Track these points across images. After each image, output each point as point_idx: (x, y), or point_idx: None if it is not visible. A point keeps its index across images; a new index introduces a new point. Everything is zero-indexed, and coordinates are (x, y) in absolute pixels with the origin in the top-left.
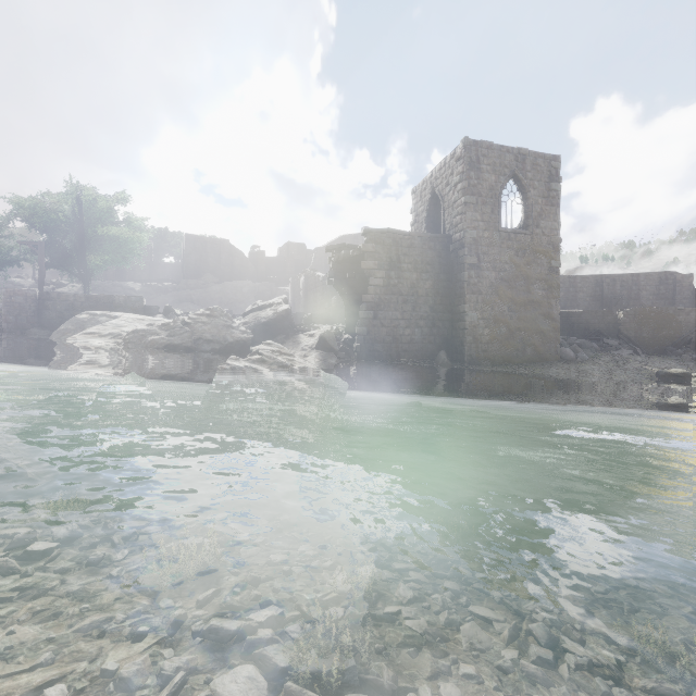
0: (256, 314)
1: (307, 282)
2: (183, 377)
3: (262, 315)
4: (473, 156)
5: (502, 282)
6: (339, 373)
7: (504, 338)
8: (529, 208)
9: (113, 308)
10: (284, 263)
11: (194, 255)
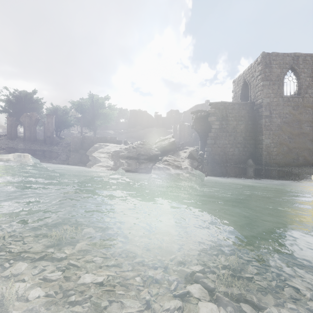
0: (160, 143)
1: (180, 127)
2: (133, 170)
3: (163, 143)
4: (267, 61)
5: (284, 123)
6: (198, 169)
7: (285, 153)
8: (301, 83)
9: (106, 141)
10: (169, 119)
11: (133, 118)
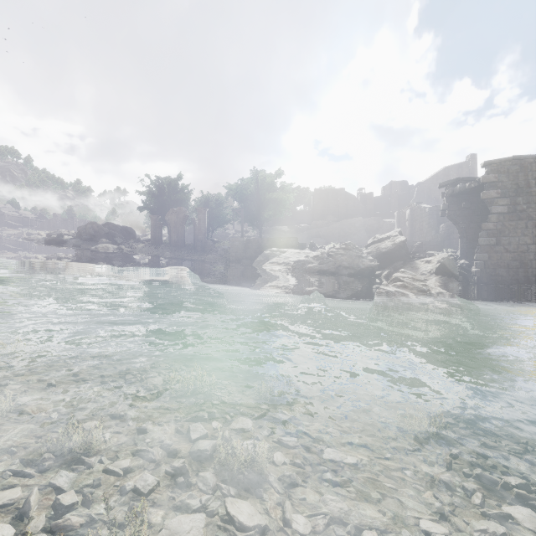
0: (376, 246)
1: (412, 214)
2: (328, 292)
3: (382, 246)
4: None
5: None
6: (460, 296)
7: None
8: None
9: (281, 245)
10: (388, 200)
11: (320, 203)
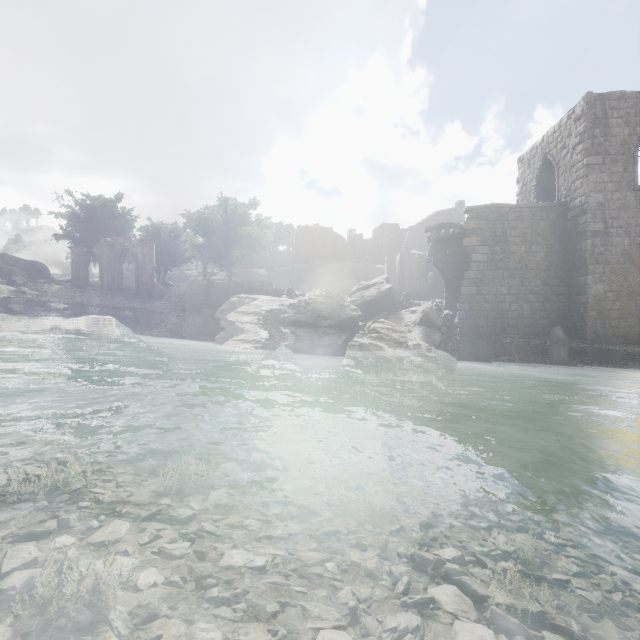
0: (361, 293)
1: (402, 260)
2: (306, 348)
3: (367, 294)
4: (598, 111)
5: (639, 248)
6: (442, 348)
7: None
8: None
9: (252, 291)
10: (379, 244)
11: (304, 243)
